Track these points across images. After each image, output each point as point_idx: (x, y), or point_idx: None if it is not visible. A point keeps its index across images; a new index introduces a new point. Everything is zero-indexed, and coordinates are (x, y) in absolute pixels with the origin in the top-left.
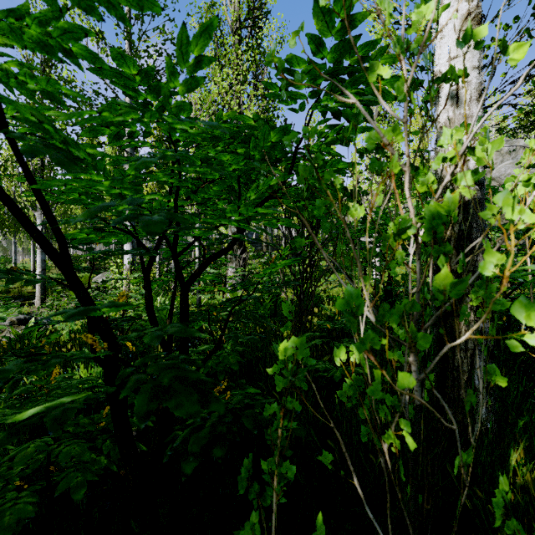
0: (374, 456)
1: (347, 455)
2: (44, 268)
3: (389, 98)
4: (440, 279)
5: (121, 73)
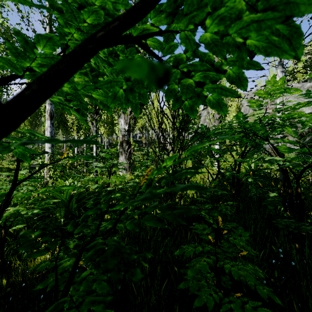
0: None
1: None
2: None
3: None
4: None
5: None
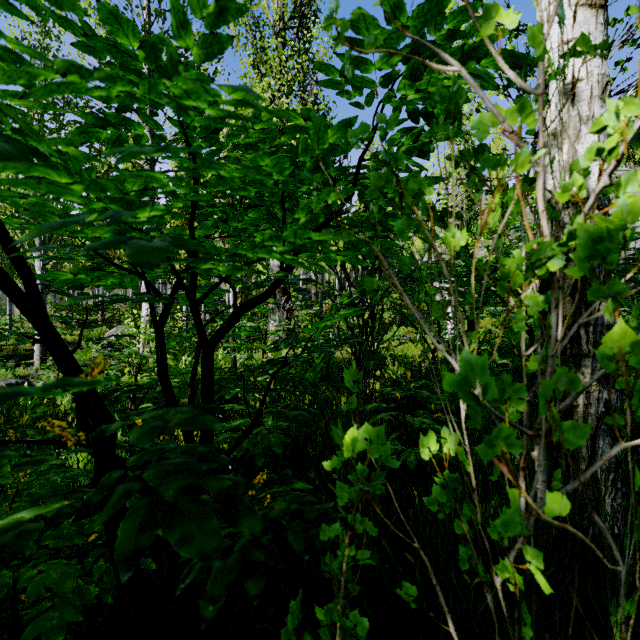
0: (468, 576)
1: (438, 588)
2: None
3: (489, 86)
4: (611, 338)
5: (117, 47)
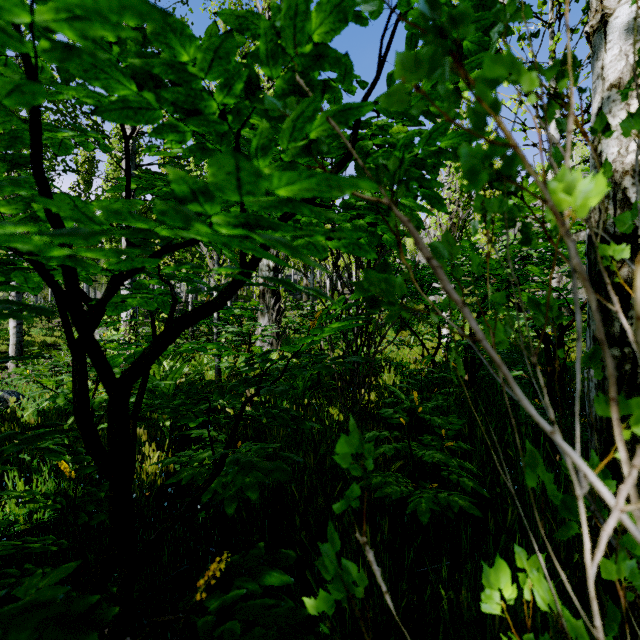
0: None
1: None
2: (20, 322)
3: None
4: None
5: None
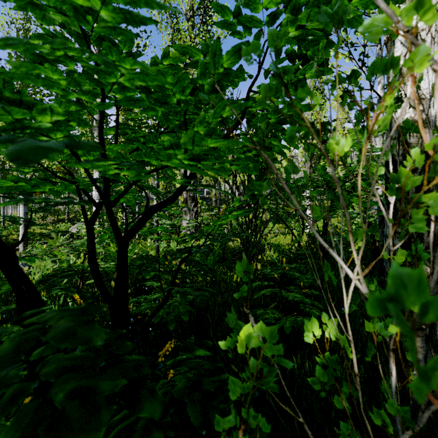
0: (338, 430)
1: None
2: (26, 220)
3: (357, 25)
4: None
5: None
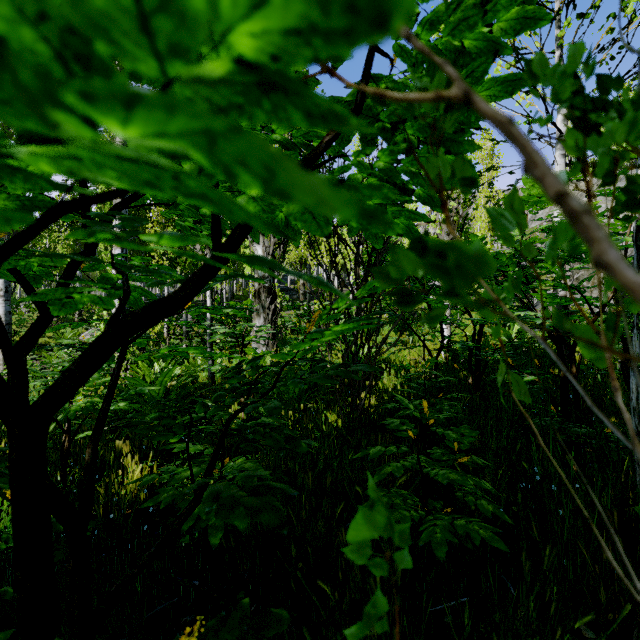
0: None
1: None
2: (9, 322)
3: None
4: None
5: None
